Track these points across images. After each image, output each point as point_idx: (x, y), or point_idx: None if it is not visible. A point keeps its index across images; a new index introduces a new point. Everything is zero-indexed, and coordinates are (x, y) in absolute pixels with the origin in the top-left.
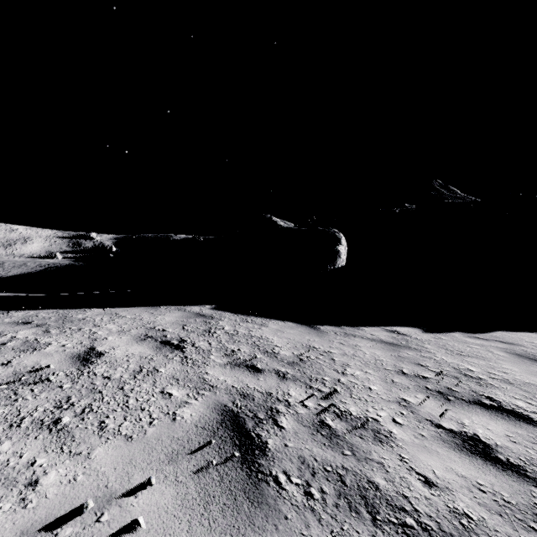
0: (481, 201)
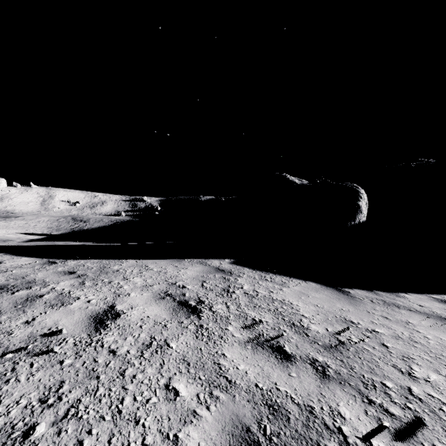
0: None
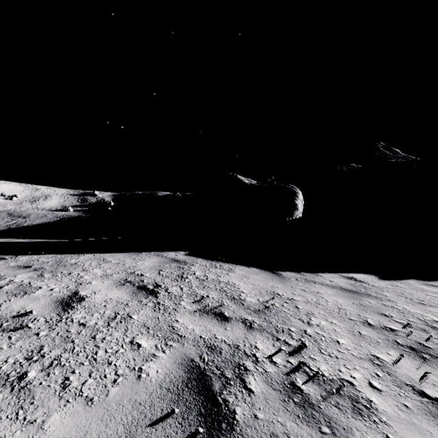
0: (421, 160)
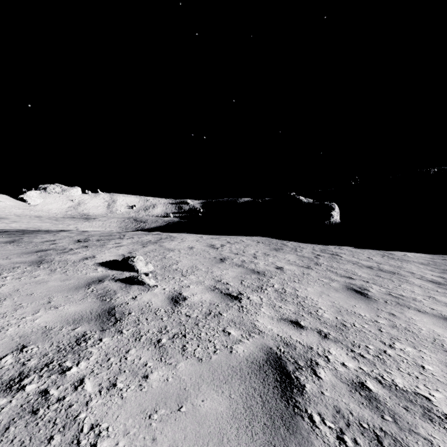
0: None
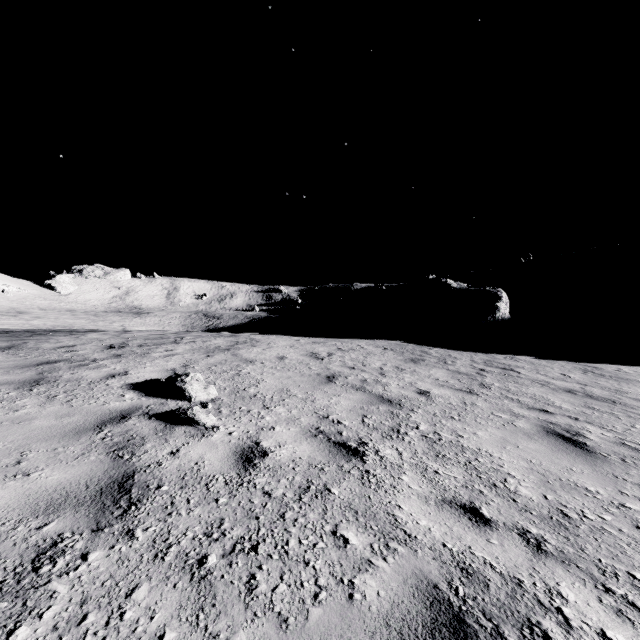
0: None
